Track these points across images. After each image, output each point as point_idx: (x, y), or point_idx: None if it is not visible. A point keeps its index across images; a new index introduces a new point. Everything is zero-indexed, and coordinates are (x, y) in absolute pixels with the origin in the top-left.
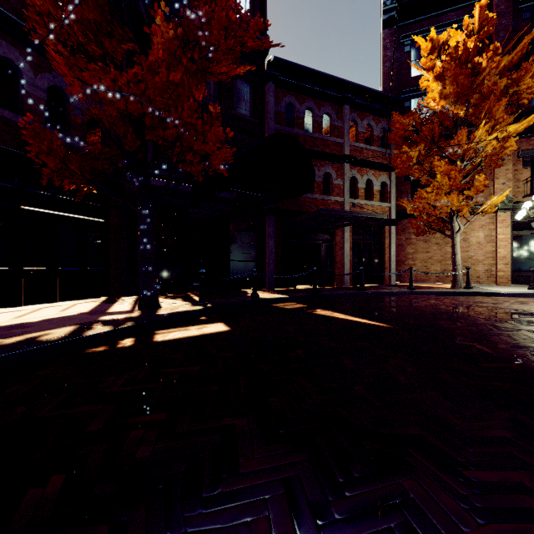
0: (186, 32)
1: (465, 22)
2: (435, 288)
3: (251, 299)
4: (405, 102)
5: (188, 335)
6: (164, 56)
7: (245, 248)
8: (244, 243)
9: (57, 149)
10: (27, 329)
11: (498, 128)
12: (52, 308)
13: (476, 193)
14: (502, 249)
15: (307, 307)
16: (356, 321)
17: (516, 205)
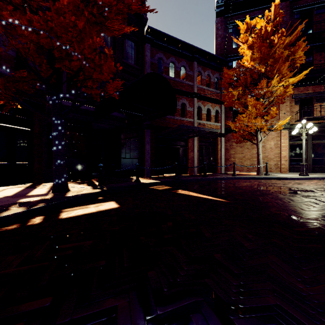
0: None
1: (266, 14)
2: (248, 175)
3: (135, 183)
4: (229, 62)
5: (87, 212)
6: (70, 7)
7: (131, 150)
8: (131, 146)
9: None
10: None
11: (284, 79)
12: None
13: (271, 118)
14: (284, 152)
15: (172, 188)
16: (205, 198)
17: (291, 126)
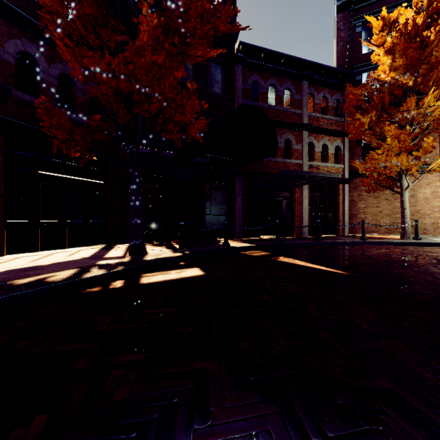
0: (168, 21)
1: None
2: (385, 238)
3: (223, 247)
4: (357, 76)
5: (169, 279)
6: (149, 42)
7: (218, 204)
8: (217, 200)
9: (65, 124)
10: (39, 271)
11: None
12: (62, 253)
13: (424, 153)
14: None
15: (271, 255)
16: (316, 268)
17: None
